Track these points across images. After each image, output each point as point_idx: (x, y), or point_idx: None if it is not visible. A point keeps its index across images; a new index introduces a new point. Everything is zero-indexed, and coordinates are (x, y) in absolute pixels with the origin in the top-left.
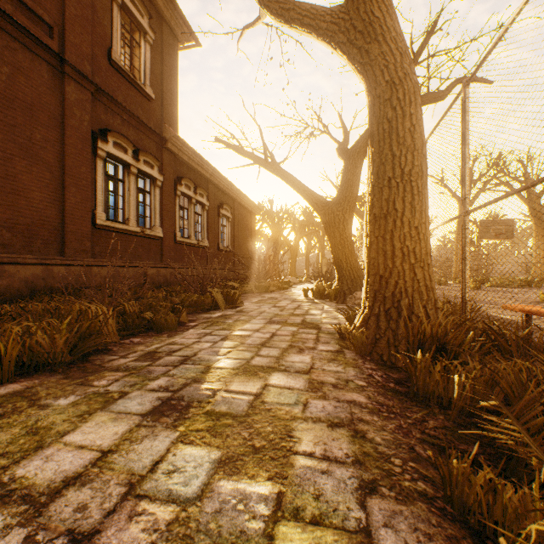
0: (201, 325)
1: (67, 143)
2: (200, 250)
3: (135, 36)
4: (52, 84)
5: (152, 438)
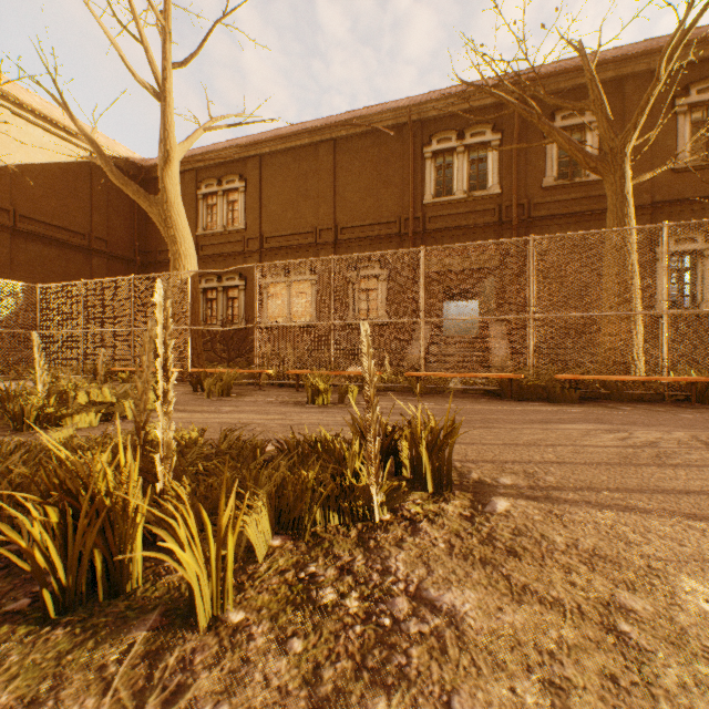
0: None
1: None
2: None
3: None
4: None
5: None
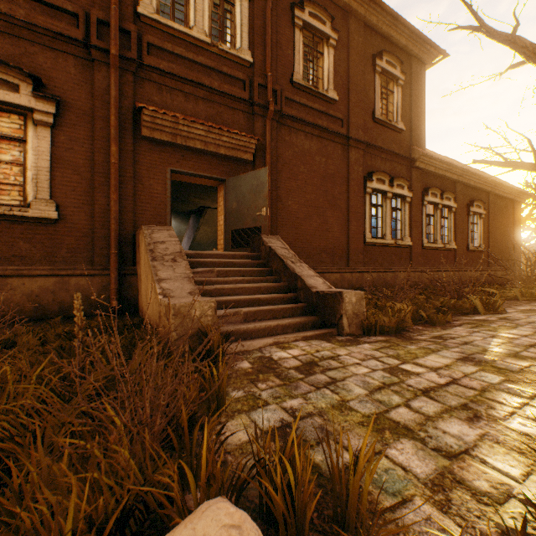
0: (465, 325)
1: (350, 191)
2: (445, 252)
3: (388, 86)
4: (342, 156)
5: (465, 366)
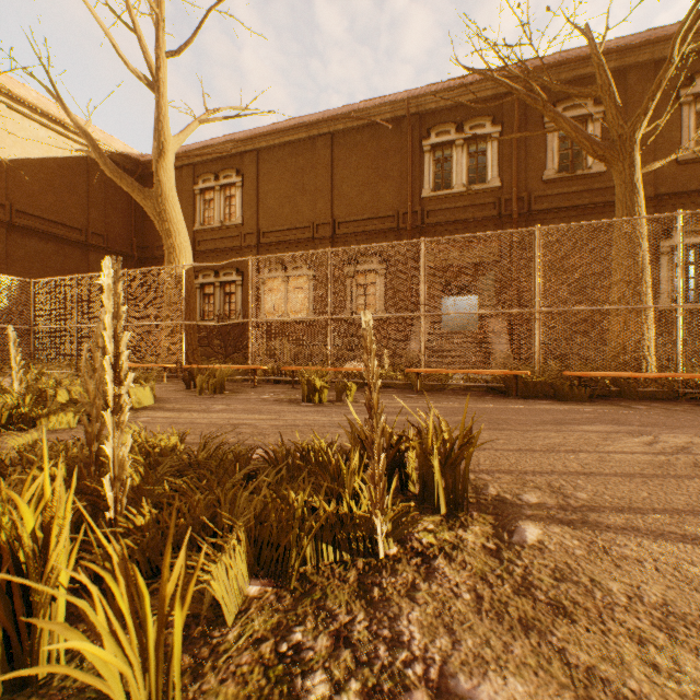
0: None
1: None
2: None
3: None
4: None
5: None
